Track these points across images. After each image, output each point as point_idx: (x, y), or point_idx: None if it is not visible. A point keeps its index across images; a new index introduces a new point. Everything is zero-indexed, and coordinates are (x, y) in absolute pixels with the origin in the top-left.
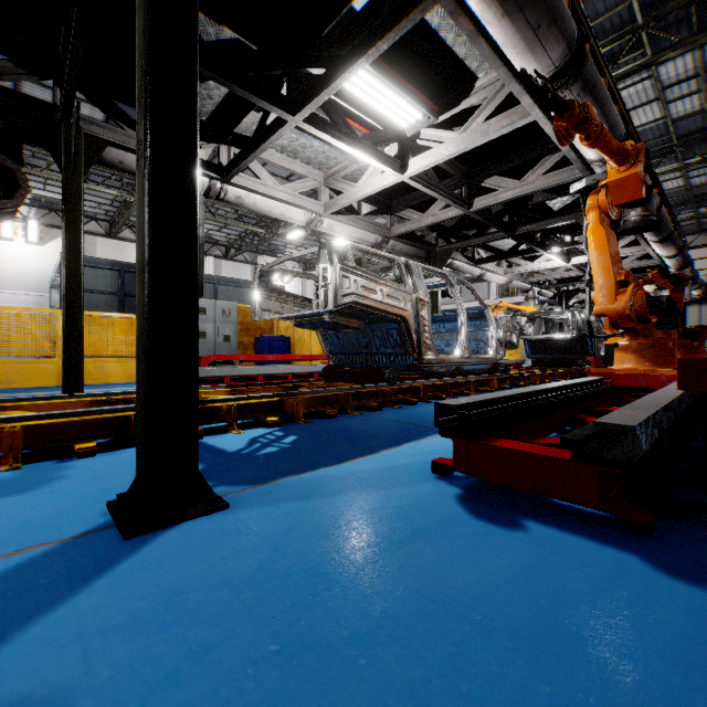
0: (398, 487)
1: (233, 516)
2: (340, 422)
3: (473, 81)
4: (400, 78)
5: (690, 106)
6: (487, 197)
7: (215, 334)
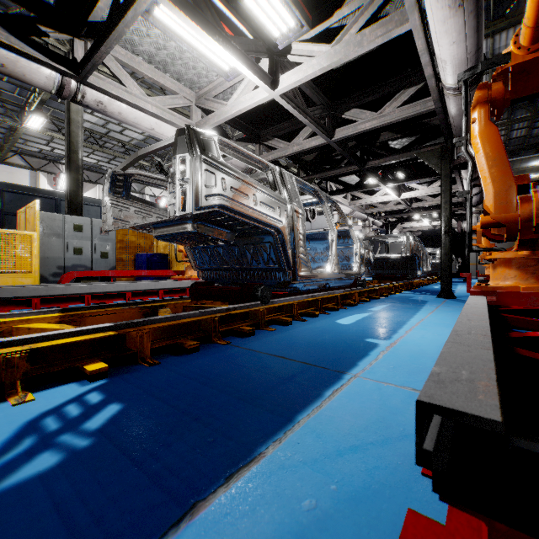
0: None
1: None
2: (201, 361)
3: None
4: None
5: None
6: (347, 127)
7: (92, 250)
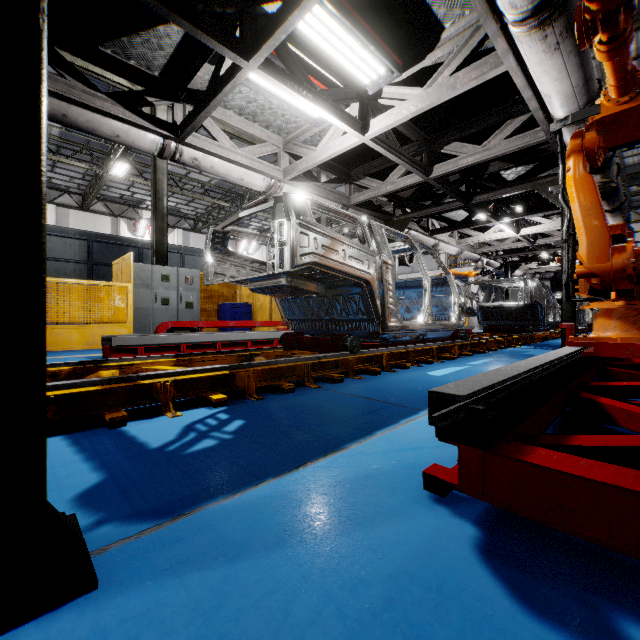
0: (380, 523)
1: (93, 615)
2: (298, 399)
3: (439, 33)
4: (363, 25)
5: None
6: (447, 163)
7: (178, 301)
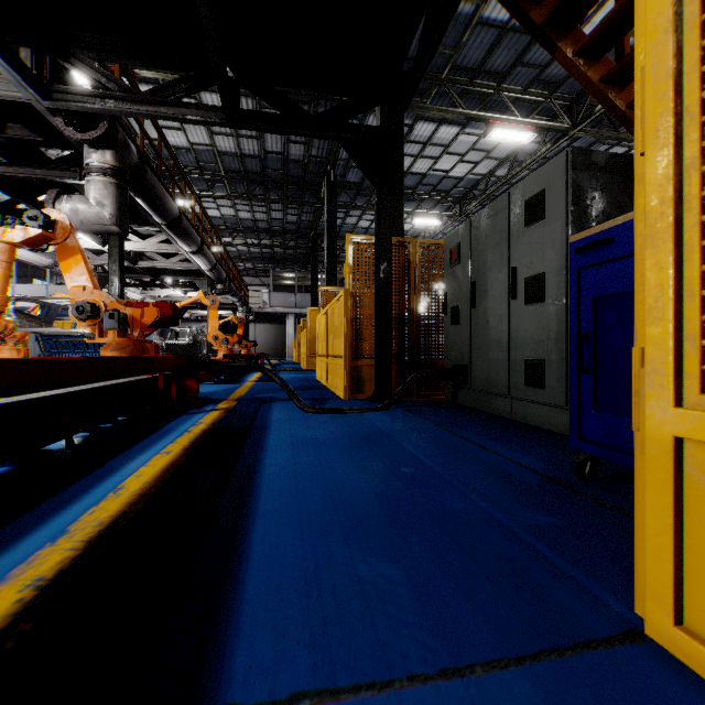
0: None
1: None
2: None
3: None
4: None
5: (248, 216)
6: (148, 262)
7: None
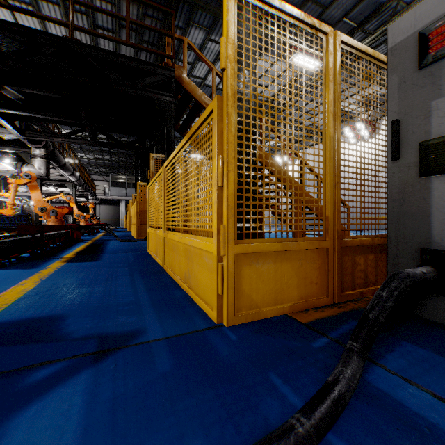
0: None
1: None
2: None
3: None
4: None
5: None
6: None
7: None
